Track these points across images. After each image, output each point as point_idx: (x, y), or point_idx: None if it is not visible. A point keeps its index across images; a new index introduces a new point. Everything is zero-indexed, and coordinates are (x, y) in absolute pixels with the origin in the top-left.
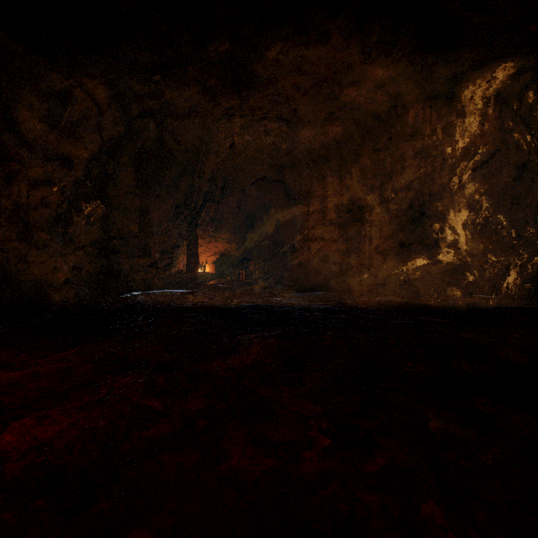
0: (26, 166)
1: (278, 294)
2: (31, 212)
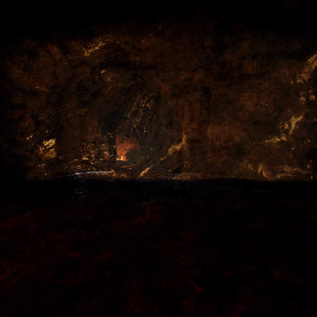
0: (9, 96)
1: (164, 174)
2: (12, 124)
